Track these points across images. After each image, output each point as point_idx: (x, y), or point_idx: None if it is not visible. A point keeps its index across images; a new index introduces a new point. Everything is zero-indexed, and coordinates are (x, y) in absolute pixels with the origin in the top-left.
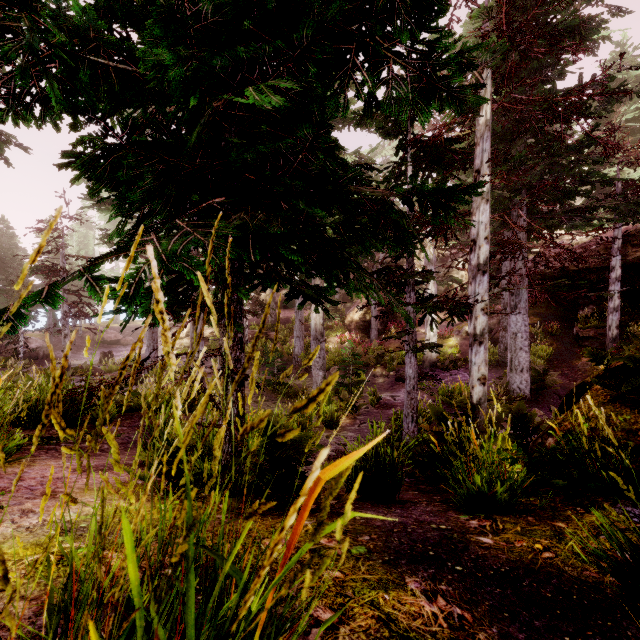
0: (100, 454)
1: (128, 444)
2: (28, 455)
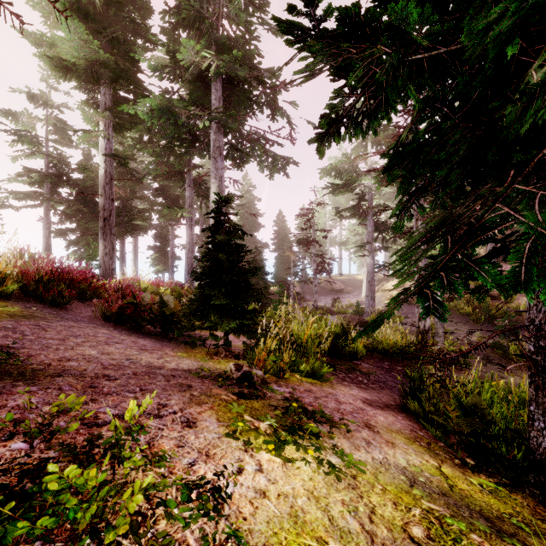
0: (366, 388)
1: (380, 383)
2: (329, 379)
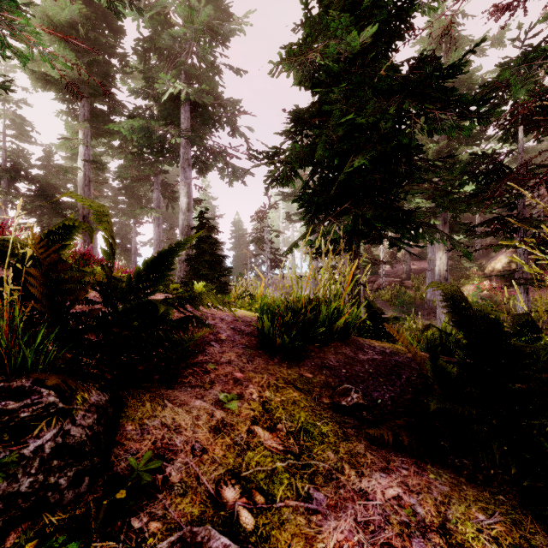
0: None
1: None
2: None
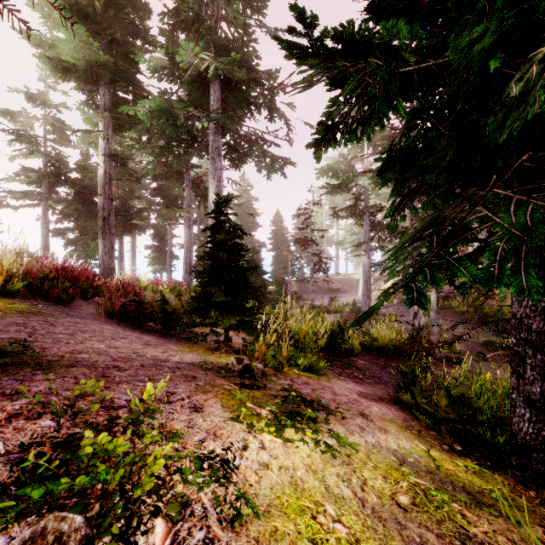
0: (361, 382)
1: (375, 378)
2: (326, 373)
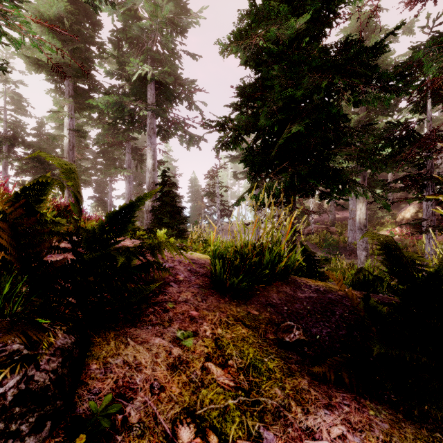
0: None
1: None
2: None
